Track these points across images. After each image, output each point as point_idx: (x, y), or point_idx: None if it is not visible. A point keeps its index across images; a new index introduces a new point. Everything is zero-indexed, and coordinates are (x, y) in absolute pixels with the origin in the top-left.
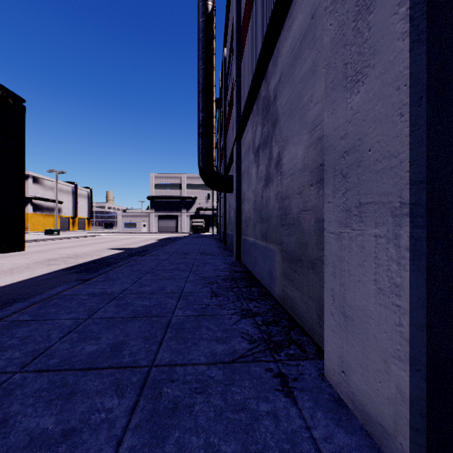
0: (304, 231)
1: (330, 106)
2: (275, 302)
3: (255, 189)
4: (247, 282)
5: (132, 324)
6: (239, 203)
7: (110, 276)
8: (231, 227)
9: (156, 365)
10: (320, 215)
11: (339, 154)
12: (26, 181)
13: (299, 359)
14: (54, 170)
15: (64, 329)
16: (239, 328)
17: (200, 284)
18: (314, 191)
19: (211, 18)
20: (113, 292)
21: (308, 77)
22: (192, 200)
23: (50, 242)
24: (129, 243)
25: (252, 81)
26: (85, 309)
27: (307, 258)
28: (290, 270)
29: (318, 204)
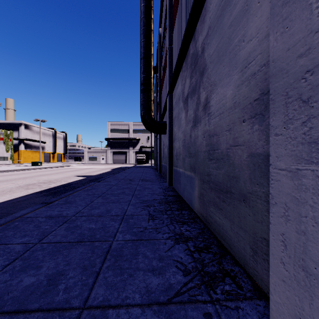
0: (234, 165)
1: (279, 26)
2: (203, 226)
3: (184, 130)
4: (178, 205)
5: (75, 250)
6: (171, 142)
7: (69, 199)
8: (165, 160)
9: (88, 307)
10: (255, 150)
11: (295, 76)
12: (20, 127)
13: (237, 299)
14: (38, 119)
15: (11, 255)
16: (173, 255)
17: (140, 207)
18: (247, 126)
19: (150, 3)
20: (67, 215)
21: (239, 19)
22: (137, 141)
23: (34, 171)
24: (90, 171)
25: (182, 41)
26: (38, 232)
27: (238, 191)
28: (218, 200)
29: (251, 139)
